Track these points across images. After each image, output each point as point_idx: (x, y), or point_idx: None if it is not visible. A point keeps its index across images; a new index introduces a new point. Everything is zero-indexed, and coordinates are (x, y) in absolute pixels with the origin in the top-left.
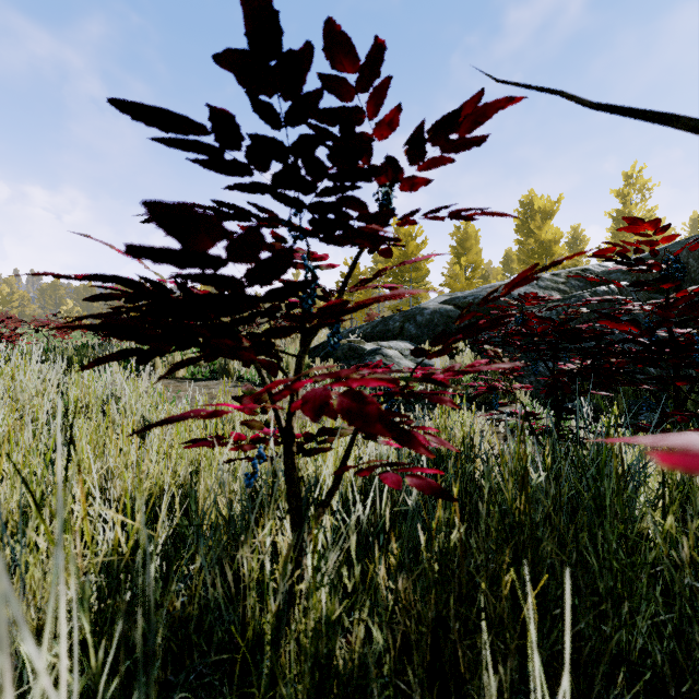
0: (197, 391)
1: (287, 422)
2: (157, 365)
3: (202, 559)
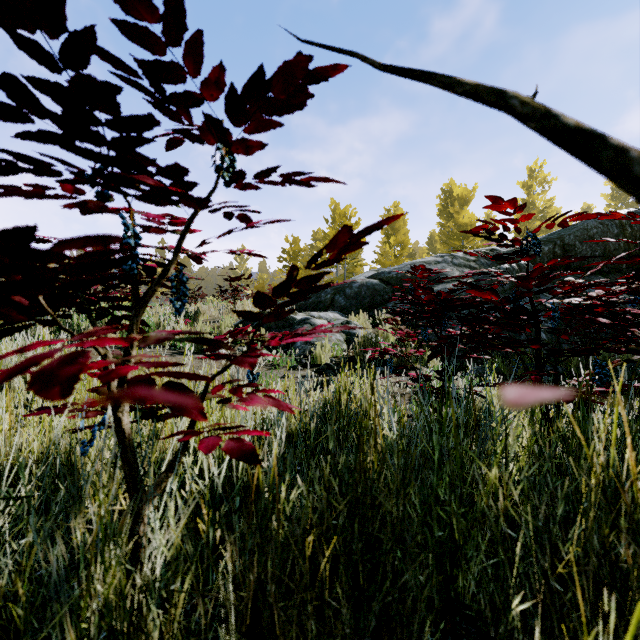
0: None
1: (117, 387)
2: None
3: (33, 533)
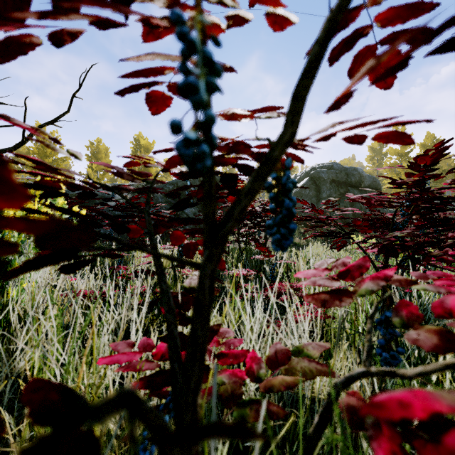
0: None
1: None
2: None
3: None
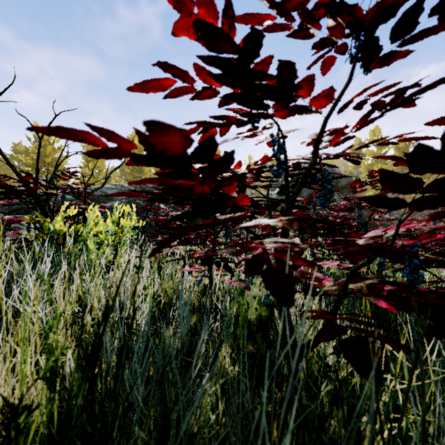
0: None
1: None
2: None
3: None
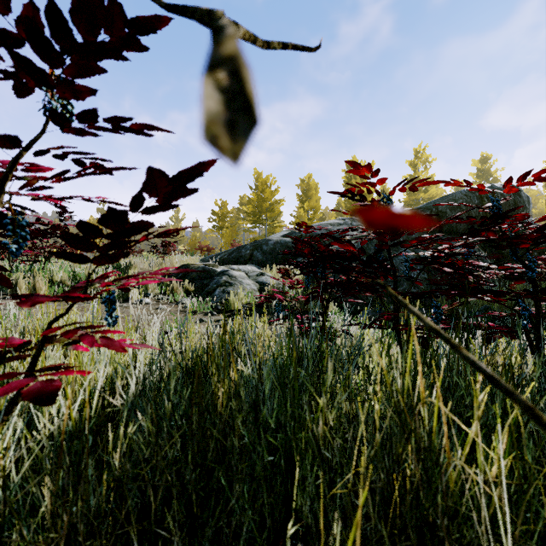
0: (11, 306)
1: None
2: (20, 285)
3: None
